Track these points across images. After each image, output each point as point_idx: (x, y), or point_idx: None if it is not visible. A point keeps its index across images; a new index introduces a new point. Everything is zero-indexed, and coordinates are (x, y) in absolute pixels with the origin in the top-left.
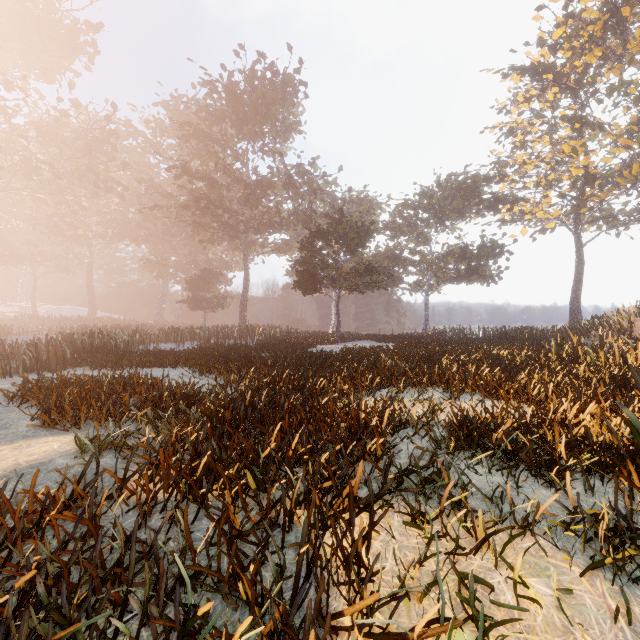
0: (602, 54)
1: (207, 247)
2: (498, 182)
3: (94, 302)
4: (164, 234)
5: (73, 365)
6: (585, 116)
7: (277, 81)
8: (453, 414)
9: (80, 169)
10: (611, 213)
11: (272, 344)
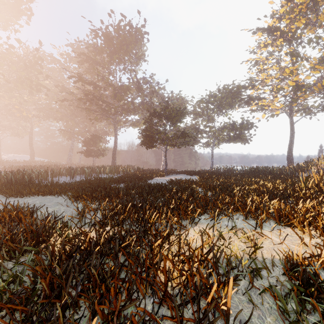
0: (305, 22)
1: (95, 123)
2: (251, 89)
3: (33, 152)
4: (71, 116)
5: None
6: (298, 53)
7: (132, 31)
8: (284, 263)
9: (21, 78)
10: (307, 107)
11: (127, 177)
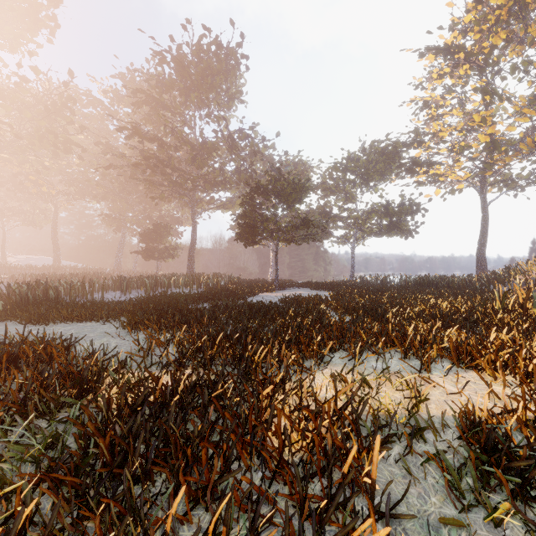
0: (506, 37)
1: (160, 204)
2: (416, 148)
3: (58, 252)
4: (121, 192)
5: (2, 318)
6: (495, 88)
7: (221, 54)
8: (460, 420)
9: (40, 131)
10: (510, 177)
11: (213, 293)
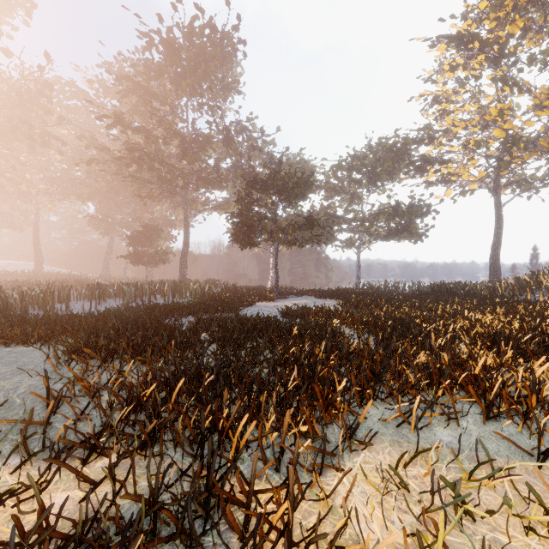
0: (523, 25)
1: (151, 205)
2: (428, 144)
3: (40, 257)
4: (108, 192)
5: None
6: (515, 78)
7: (216, 37)
8: None
9: (12, 120)
10: (524, 177)
11: (200, 304)
